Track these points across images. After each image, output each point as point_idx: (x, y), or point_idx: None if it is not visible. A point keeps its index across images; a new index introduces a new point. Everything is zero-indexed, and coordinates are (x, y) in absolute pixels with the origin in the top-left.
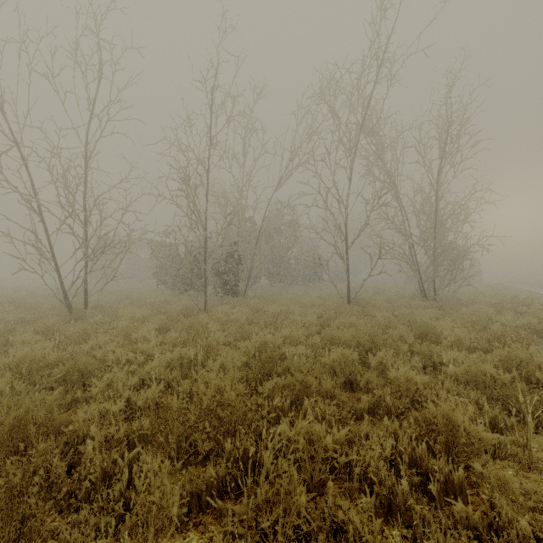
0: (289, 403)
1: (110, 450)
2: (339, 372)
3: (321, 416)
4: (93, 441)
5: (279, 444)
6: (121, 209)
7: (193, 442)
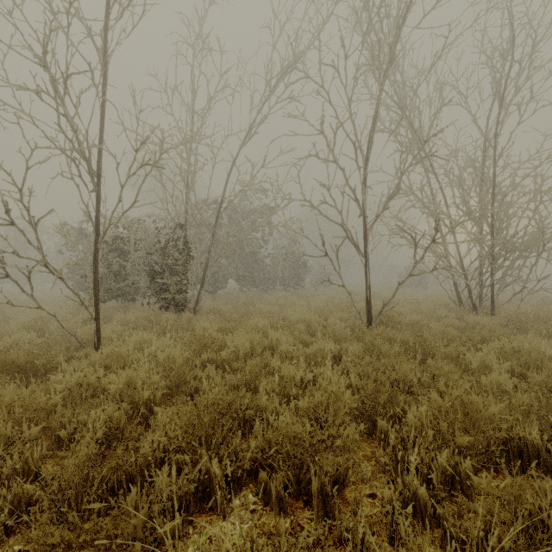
0: None
1: None
2: None
3: None
4: None
5: None
6: None
7: None
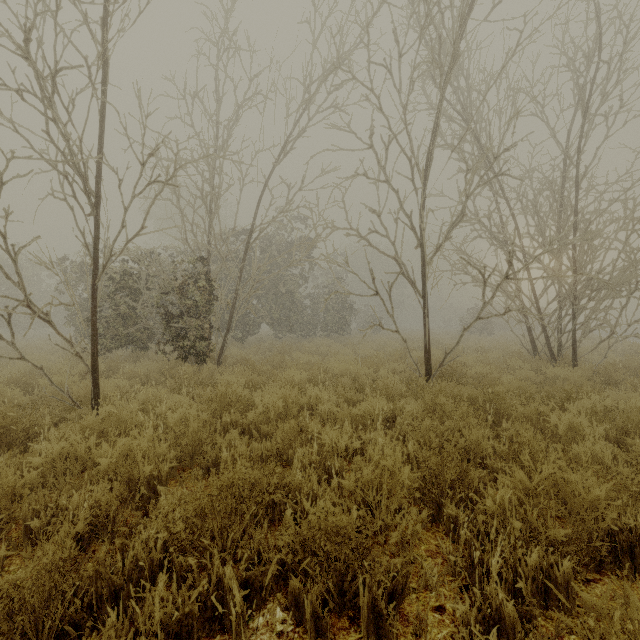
0: None
1: None
2: None
3: None
4: None
5: None
6: None
7: None
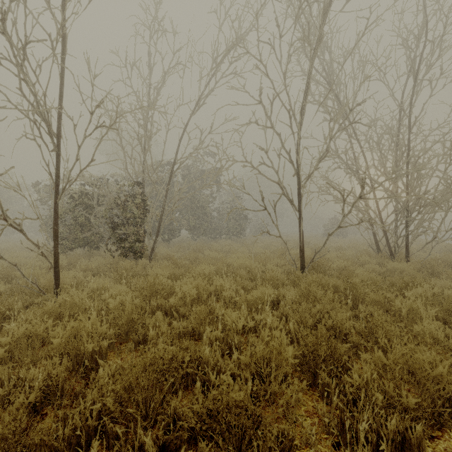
0: None
1: None
2: None
3: None
4: None
5: None
6: None
7: None
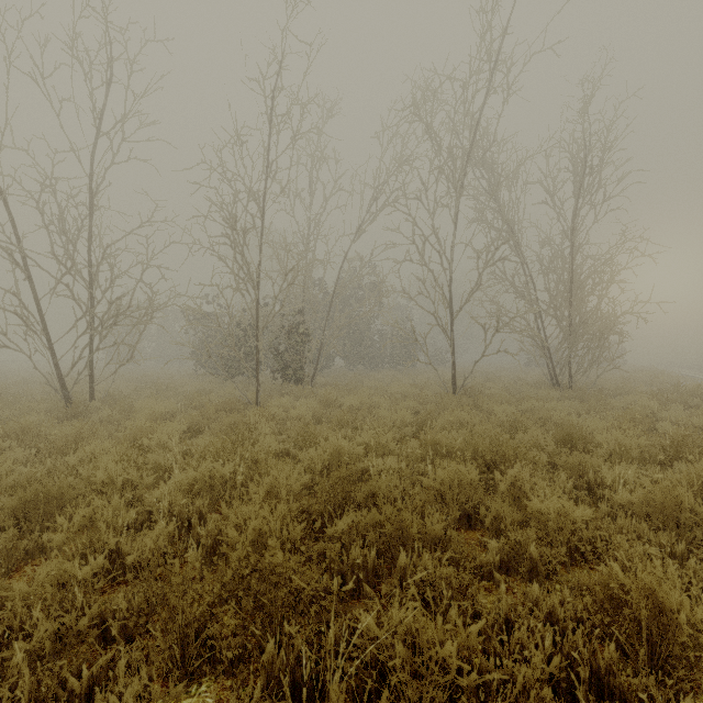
0: (375, 555)
1: (63, 654)
2: (451, 500)
3: (427, 581)
4: (31, 640)
5: (359, 651)
6: (140, 263)
7: (212, 634)
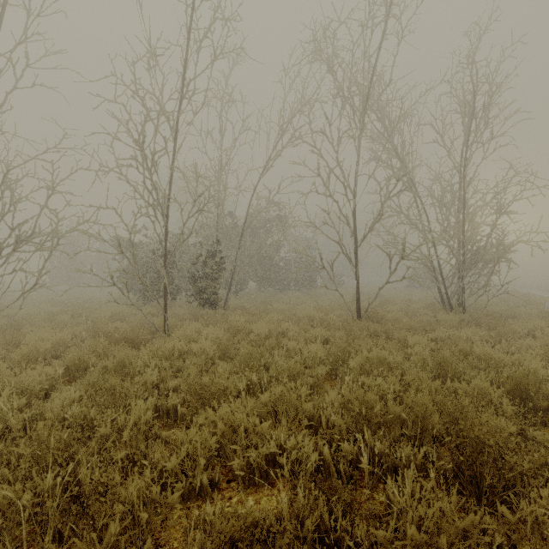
0: None
1: None
2: None
3: None
4: None
5: None
6: (43, 187)
7: None
